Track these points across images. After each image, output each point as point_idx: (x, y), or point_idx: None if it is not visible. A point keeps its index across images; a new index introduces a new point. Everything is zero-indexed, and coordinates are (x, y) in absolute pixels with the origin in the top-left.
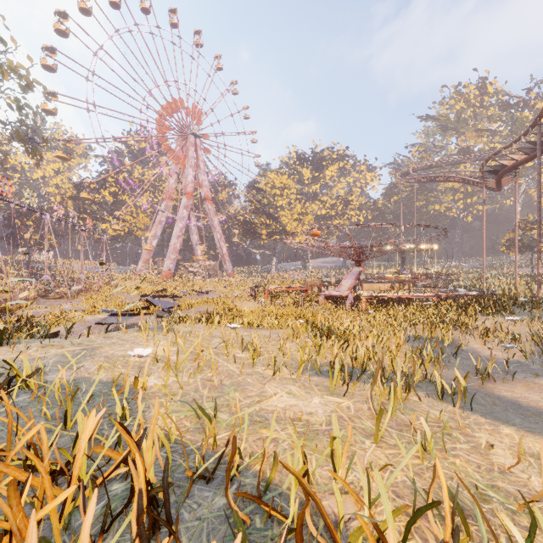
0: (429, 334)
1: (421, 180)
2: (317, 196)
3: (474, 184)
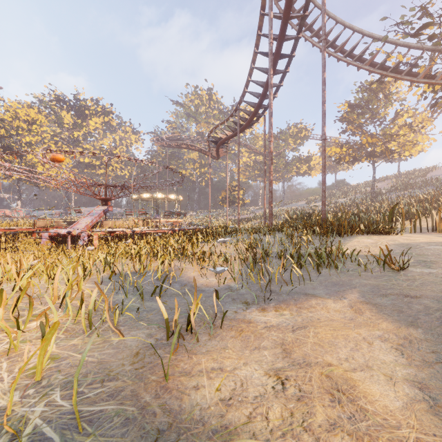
0: (142, 267)
1: (171, 145)
2: (79, 142)
3: (204, 152)
